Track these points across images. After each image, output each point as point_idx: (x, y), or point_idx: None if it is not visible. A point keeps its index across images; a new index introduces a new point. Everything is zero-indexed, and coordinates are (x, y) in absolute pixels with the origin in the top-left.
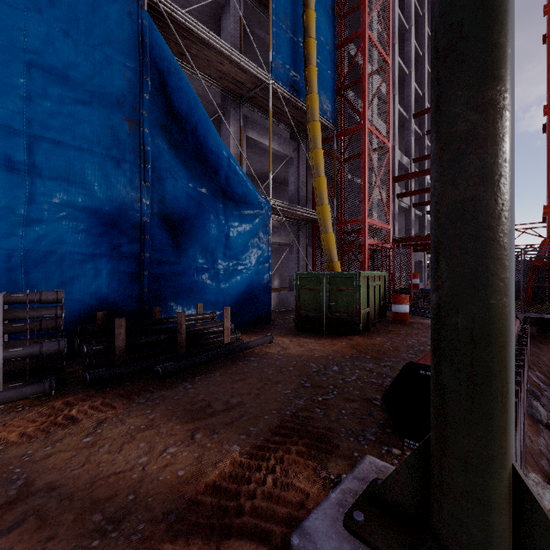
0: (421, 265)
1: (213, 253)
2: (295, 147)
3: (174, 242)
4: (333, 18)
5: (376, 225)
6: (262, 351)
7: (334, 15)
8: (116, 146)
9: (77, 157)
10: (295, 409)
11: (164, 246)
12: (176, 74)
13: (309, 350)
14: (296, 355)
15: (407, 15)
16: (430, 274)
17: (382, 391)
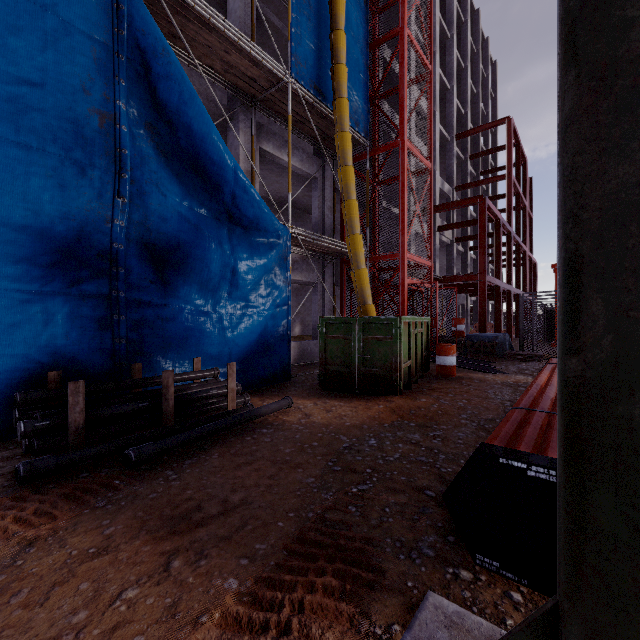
0: (464, 308)
1: (215, 293)
2: (320, 165)
3: (162, 278)
4: (366, 11)
5: (416, 261)
6: (278, 420)
7: (367, 8)
8: (78, 146)
9: (19, 157)
10: (320, 508)
11: (148, 282)
12: (164, 55)
13: (339, 416)
14: (322, 424)
15: (449, 21)
16: (564, 323)
17: (436, 475)
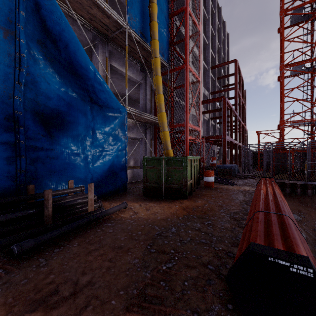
0: (214, 152)
1: (82, 143)
2: (143, 76)
3: (49, 133)
4: None
5: (193, 128)
6: (118, 217)
7: None
8: None
9: None
10: (142, 285)
11: (39, 135)
12: None
13: (153, 213)
14: (144, 218)
15: (207, 11)
16: None
17: (213, 252)
